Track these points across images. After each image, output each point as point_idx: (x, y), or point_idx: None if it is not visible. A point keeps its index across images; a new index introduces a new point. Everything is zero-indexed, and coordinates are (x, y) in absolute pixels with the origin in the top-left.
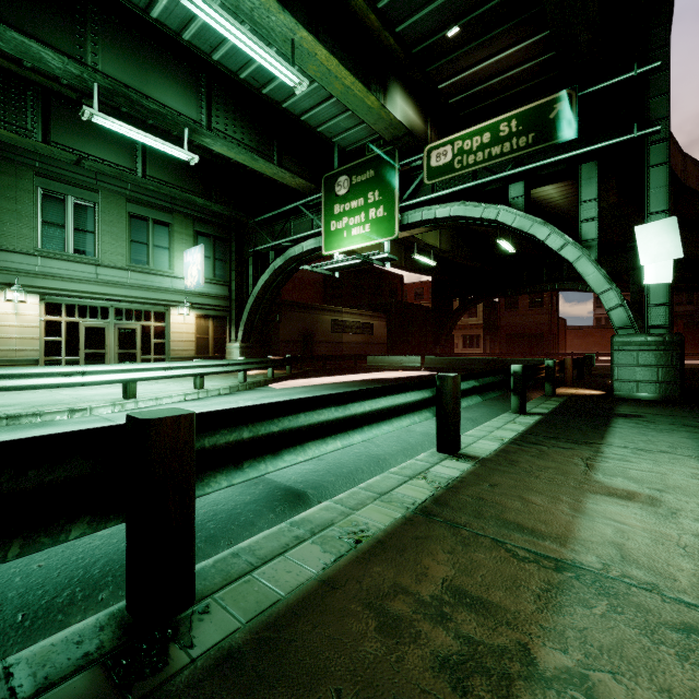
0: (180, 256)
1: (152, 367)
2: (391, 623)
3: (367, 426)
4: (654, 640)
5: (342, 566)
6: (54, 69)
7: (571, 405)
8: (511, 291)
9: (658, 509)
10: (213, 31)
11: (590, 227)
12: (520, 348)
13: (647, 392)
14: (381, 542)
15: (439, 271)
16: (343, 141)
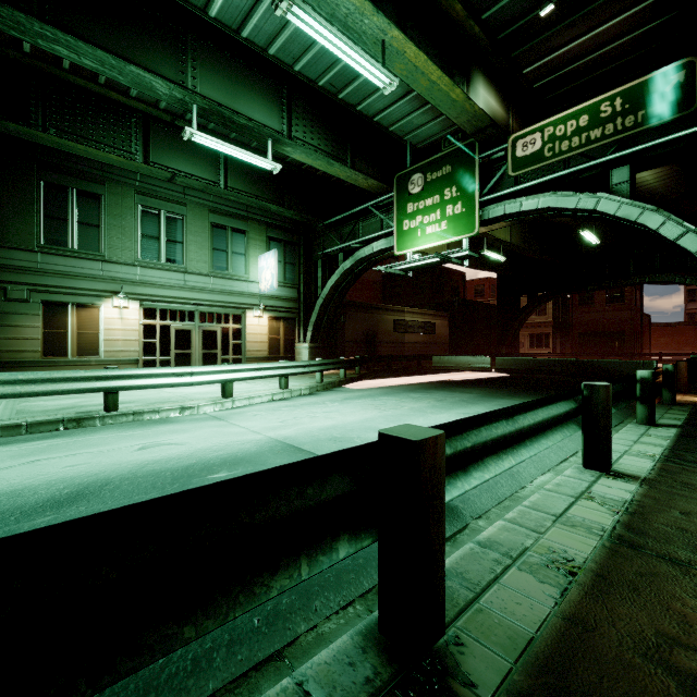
0: (255, 261)
1: (246, 368)
2: (692, 685)
3: (527, 440)
4: None
5: (575, 602)
6: (161, 96)
7: None
8: (590, 285)
9: None
10: (297, 42)
11: None
12: (596, 348)
13: None
14: (600, 576)
15: (506, 267)
16: (414, 138)
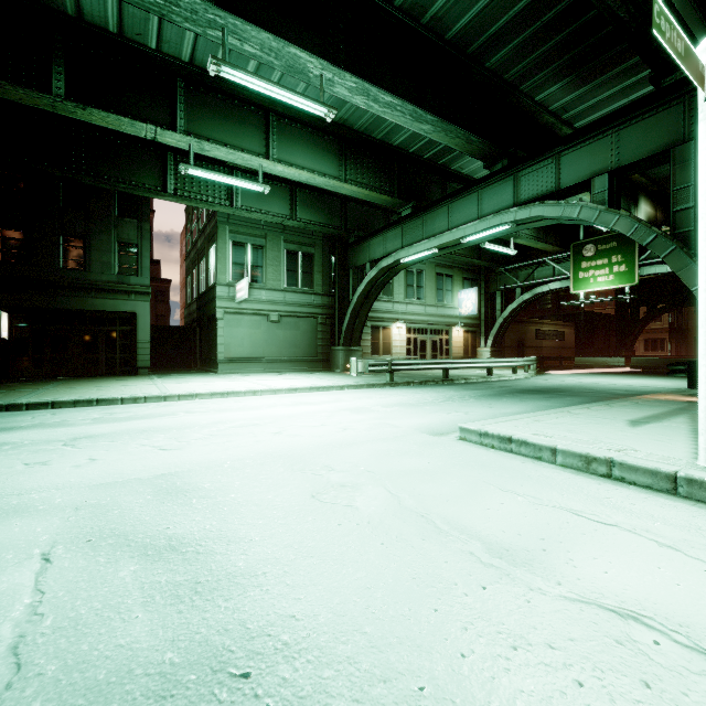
0: (456, 294)
1: (521, 360)
2: None
3: None
4: None
5: None
6: None
7: None
8: None
9: None
10: None
11: None
12: None
13: None
14: None
15: None
16: None
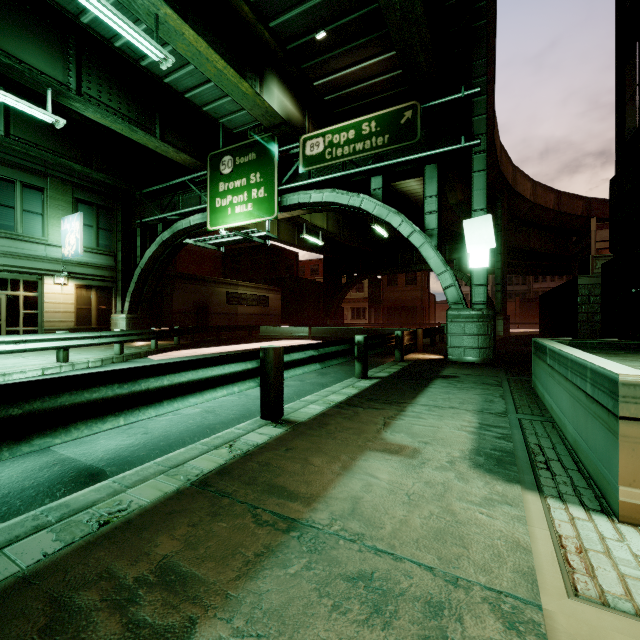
0: (56, 223)
1: None
2: (67, 617)
3: (169, 400)
4: (324, 593)
5: (63, 555)
6: None
7: (410, 369)
8: (388, 270)
9: (413, 460)
10: None
11: (432, 219)
12: (399, 319)
13: (471, 356)
14: (130, 521)
15: (329, 250)
16: (230, 123)
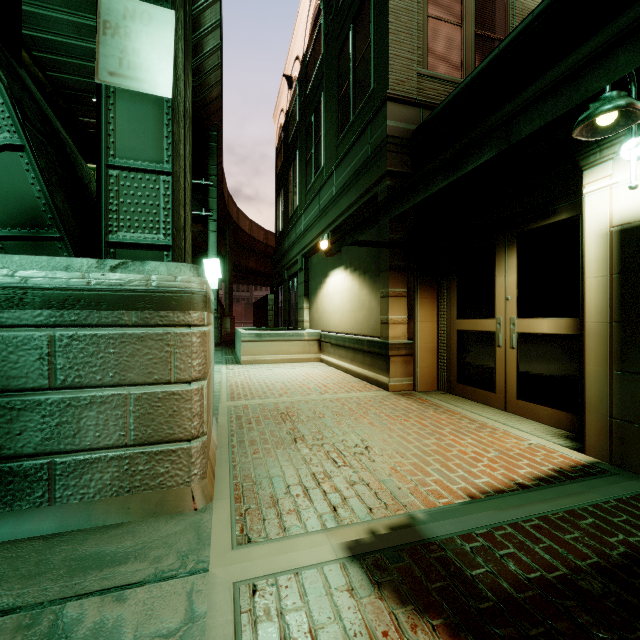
0: None
1: None
2: None
3: None
4: None
5: None
6: None
7: None
8: None
9: None
10: None
11: None
12: None
13: None
14: None
15: None
16: None
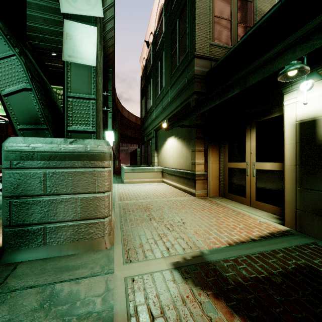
0: None
1: None
2: None
3: None
4: None
5: None
6: None
7: None
8: None
9: None
10: None
11: None
12: None
13: None
14: None
15: None
16: None
